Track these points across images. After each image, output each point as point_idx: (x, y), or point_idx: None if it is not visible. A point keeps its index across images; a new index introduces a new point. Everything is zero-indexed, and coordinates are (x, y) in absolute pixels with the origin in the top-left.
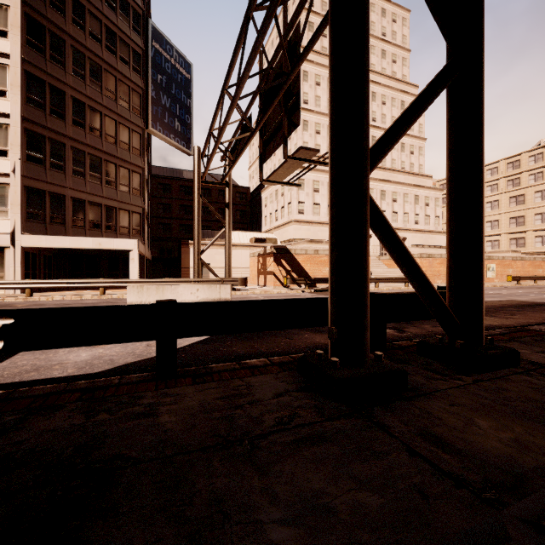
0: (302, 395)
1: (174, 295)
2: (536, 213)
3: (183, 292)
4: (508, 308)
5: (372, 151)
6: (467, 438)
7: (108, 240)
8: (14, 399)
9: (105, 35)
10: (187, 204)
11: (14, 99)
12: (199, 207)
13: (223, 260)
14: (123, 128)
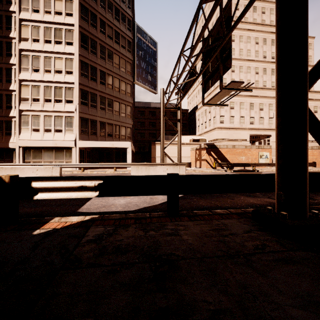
0: (263, 233)
1: (154, 172)
2: None
3: (159, 170)
4: None
5: (309, 76)
6: None
7: (117, 142)
8: (105, 220)
9: (114, 35)
10: (153, 121)
11: (76, 74)
12: (163, 122)
13: (174, 152)
14: (122, 82)
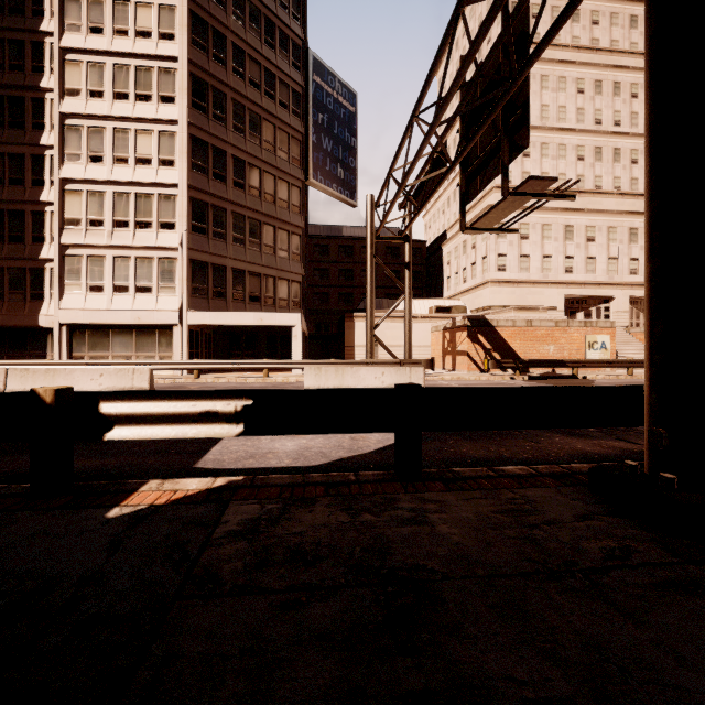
0: (620, 522)
1: (355, 380)
2: None
3: (366, 376)
4: None
5: None
6: None
7: (270, 315)
8: (260, 487)
9: (264, 79)
10: (347, 268)
11: (181, 167)
12: (372, 270)
13: (395, 336)
14: (282, 183)
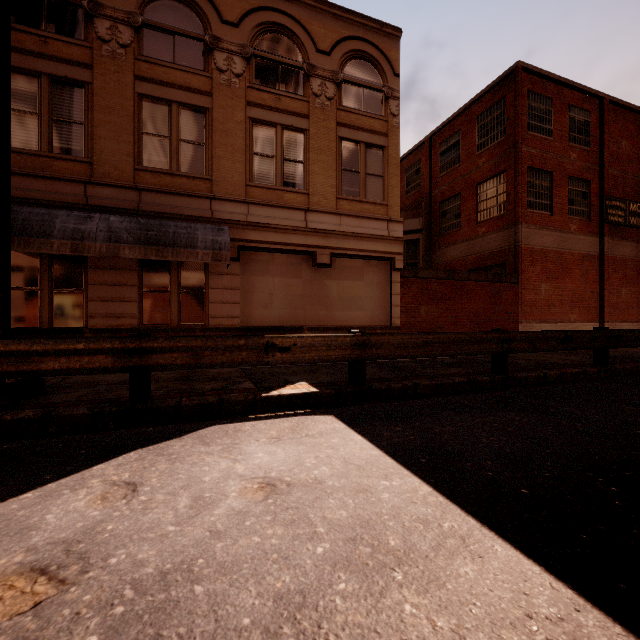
0: (57, 392)
1: None
2: None
3: None
4: None
5: None
6: None
7: None
8: (247, 392)
9: None
10: None
11: None
12: None
13: None
14: None
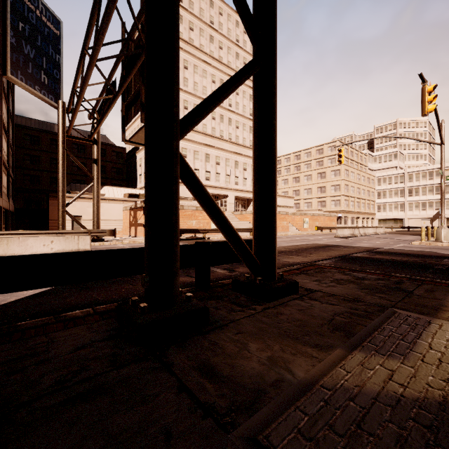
0: (106, 344)
1: (22, 248)
2: (332, 185)
3: (34, 244)
4: (310, 249)
5: (184, 118)
6: (235, 363)
7: None
8: None
9: None
10: None
11: None
12: (64, 160)
13: None
14: None
